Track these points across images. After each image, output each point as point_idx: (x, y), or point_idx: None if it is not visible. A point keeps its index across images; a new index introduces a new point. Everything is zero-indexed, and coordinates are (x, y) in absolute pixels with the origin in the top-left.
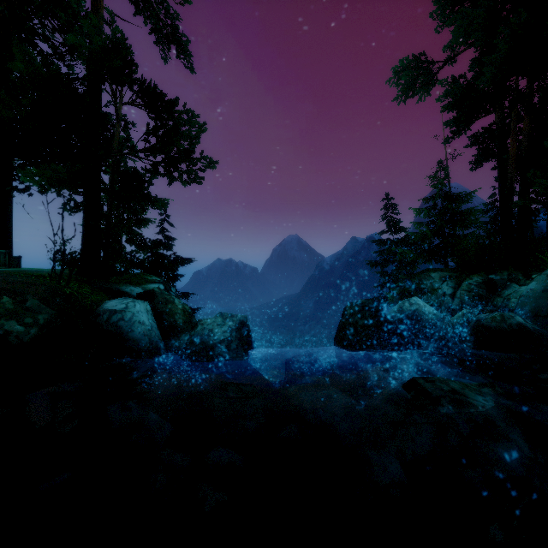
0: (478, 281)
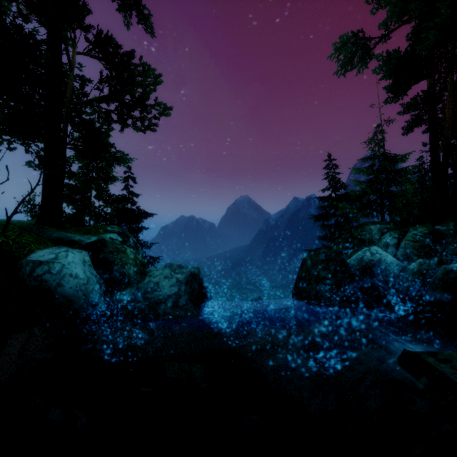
0: (423, 231)
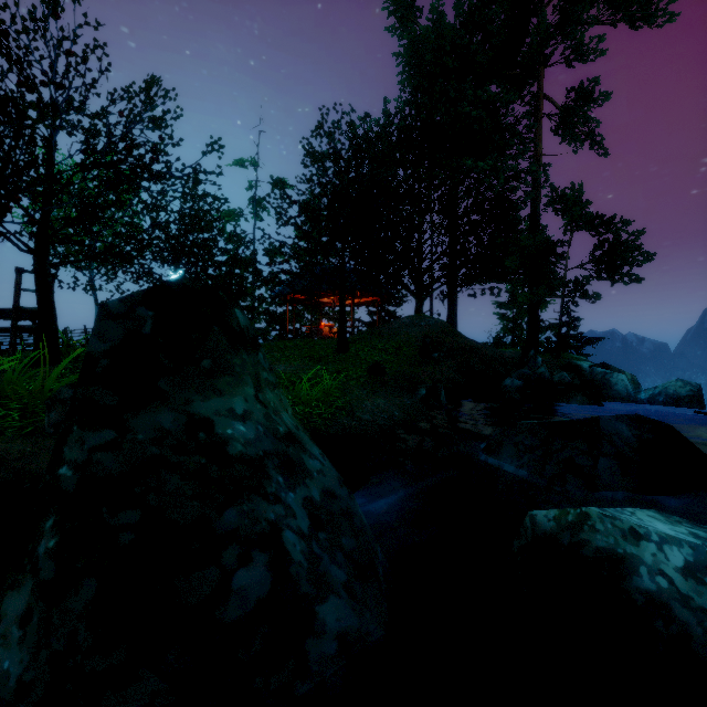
0: None
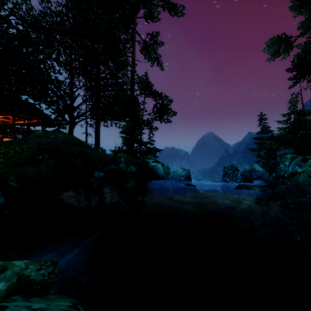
0: (300, 159)
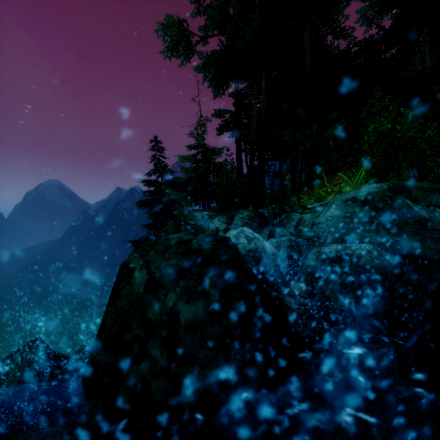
0: (249, 215)
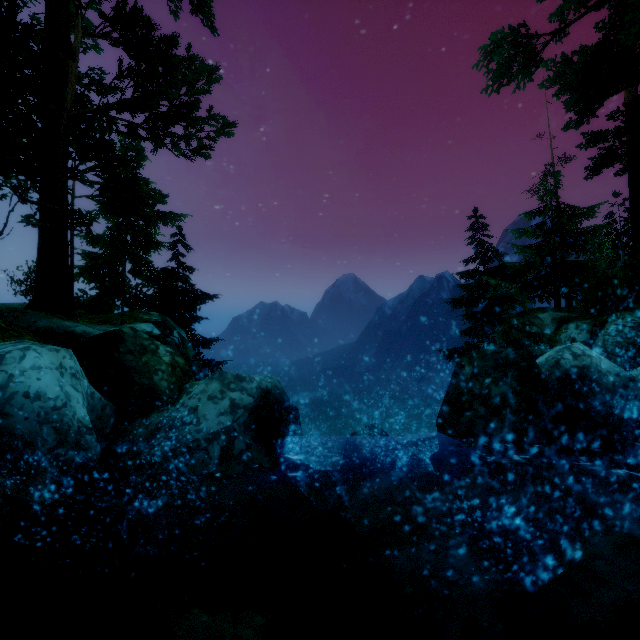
0: (635, 321)
